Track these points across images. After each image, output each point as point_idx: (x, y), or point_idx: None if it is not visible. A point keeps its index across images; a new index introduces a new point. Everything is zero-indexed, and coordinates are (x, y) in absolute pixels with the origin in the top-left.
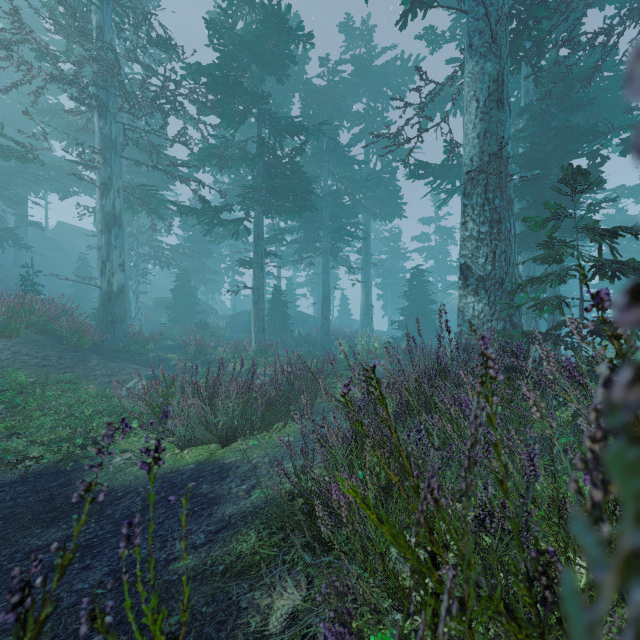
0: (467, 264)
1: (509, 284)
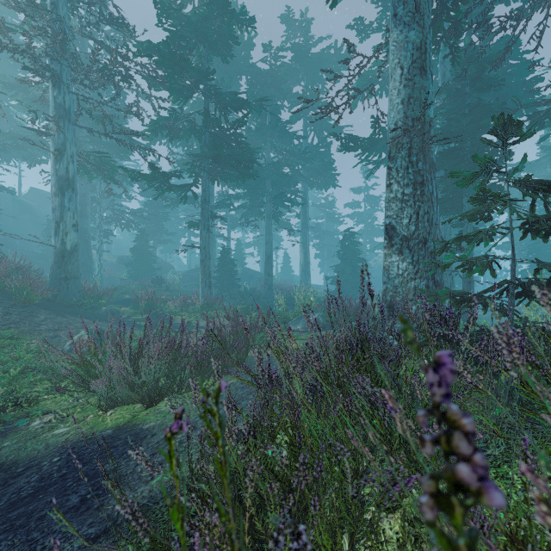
0: (392, 224)
1: (431, 244)
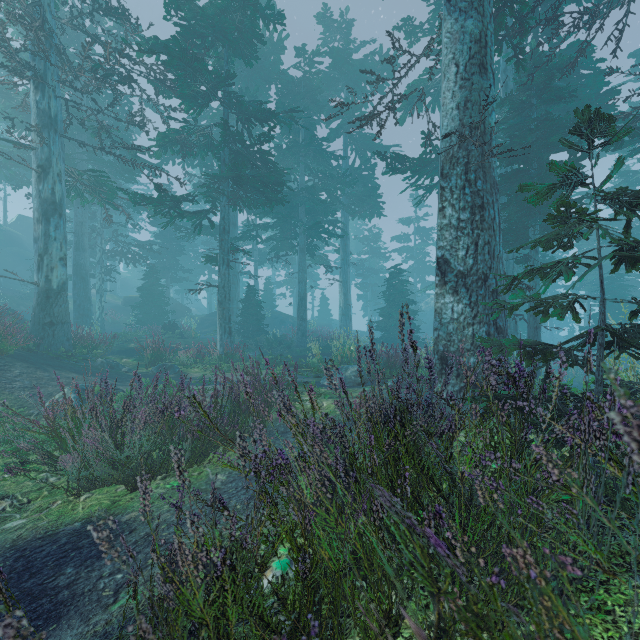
0: (445, 257)
1: (493, 281)
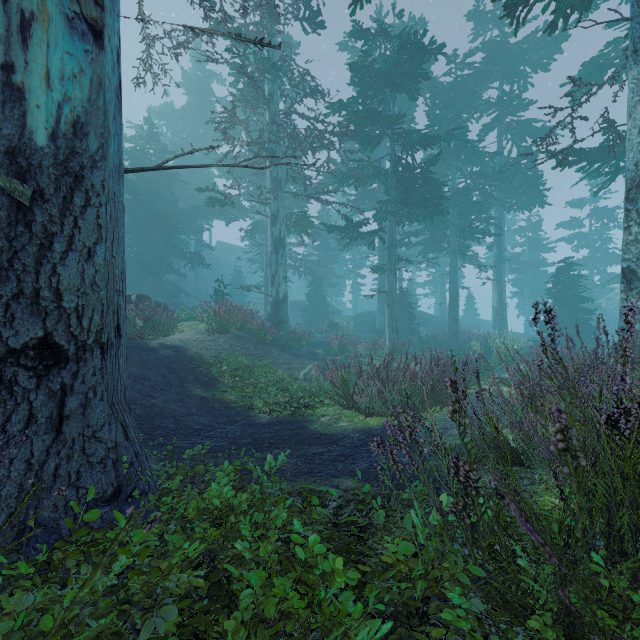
0: (631, 268)
1: None
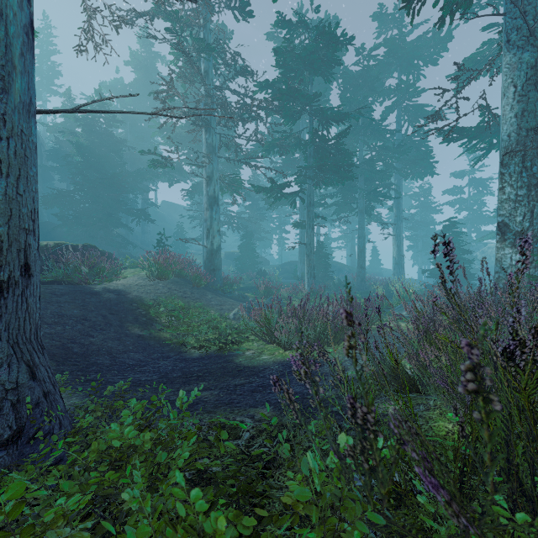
0: (504, 222)
1: None
